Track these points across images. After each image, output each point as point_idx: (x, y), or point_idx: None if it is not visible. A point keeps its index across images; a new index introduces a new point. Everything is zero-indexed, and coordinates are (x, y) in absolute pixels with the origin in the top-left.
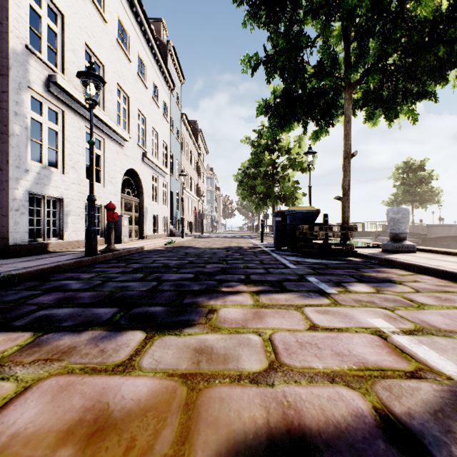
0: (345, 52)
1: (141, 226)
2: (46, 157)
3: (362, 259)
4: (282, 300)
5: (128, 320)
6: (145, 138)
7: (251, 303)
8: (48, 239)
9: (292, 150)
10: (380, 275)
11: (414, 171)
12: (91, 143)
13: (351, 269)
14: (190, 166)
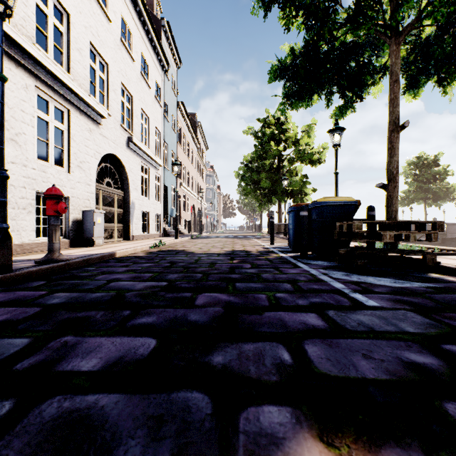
0: None
1: (126, 224)
2: None
3: None
4: None
5: None
6: (131, 120)
7: None
8: None
9: (301, 140)
10: None
11: (428, 167)
12: None
13: None
14: (188, 160)
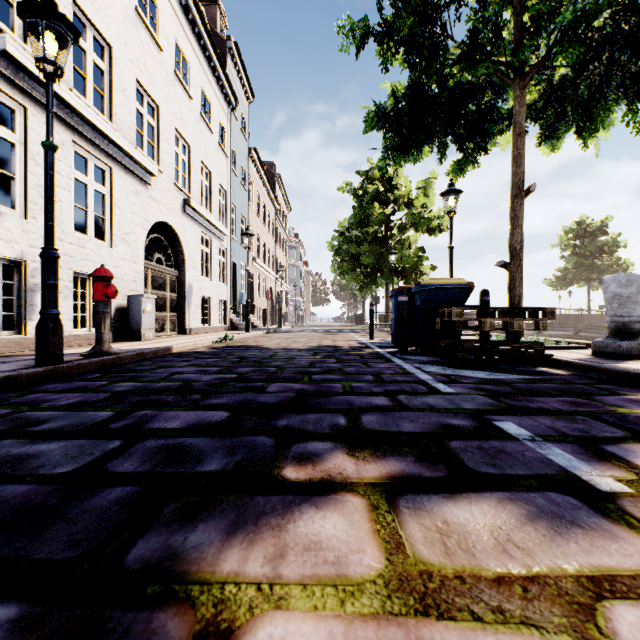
0: (516, 13)
1: (182, 313)
2: None
3: (568, 371)
4: (483, 539)
5: None
6: (188, 177)
7: (378, 569)
8: None
9: (415, 200)
10: None
11: (592, 235)
12: (49, 147)
13: (574, 396)
14: (263, 227)
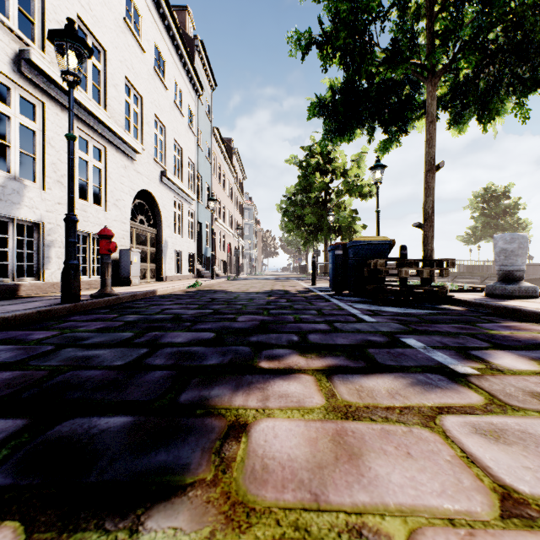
0: (428, 27)
1: (159, 264)
2: (17, 164)
3: (464, 307)
4: (382, 393)
5: (17, 470)
6: (164, 153)
7: (321, 404)
8: (20, 279)
9: (349, 171)
10: (518, 334)
11: (497, 199)
12: (70, 138)
13: (462, 323)
14: (223, 193)
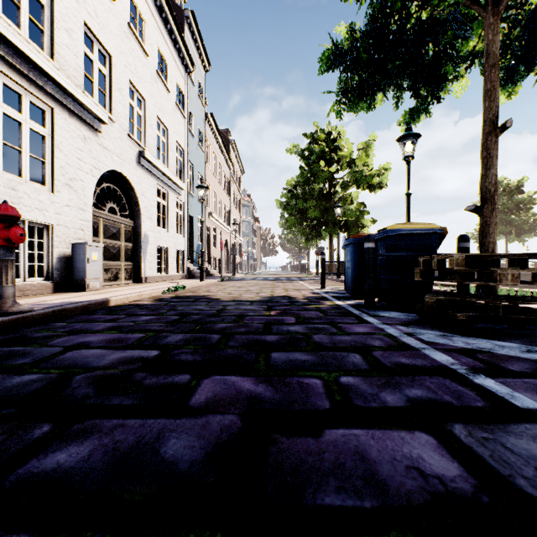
0: None
1: (137, 262)
2: None
3: None
4: None
5: None
6: (144, 131)
7: None
8: None
9: (357, 159)
10: None
11: (510, 194)
12: None
13: None
14: (219, 186)
